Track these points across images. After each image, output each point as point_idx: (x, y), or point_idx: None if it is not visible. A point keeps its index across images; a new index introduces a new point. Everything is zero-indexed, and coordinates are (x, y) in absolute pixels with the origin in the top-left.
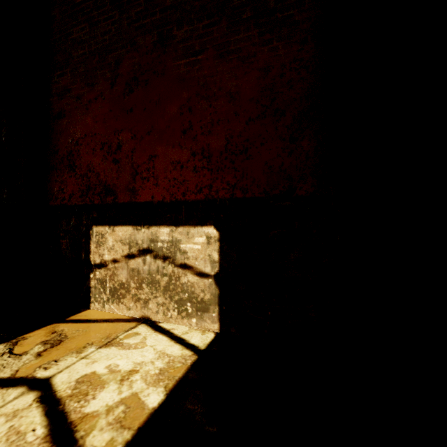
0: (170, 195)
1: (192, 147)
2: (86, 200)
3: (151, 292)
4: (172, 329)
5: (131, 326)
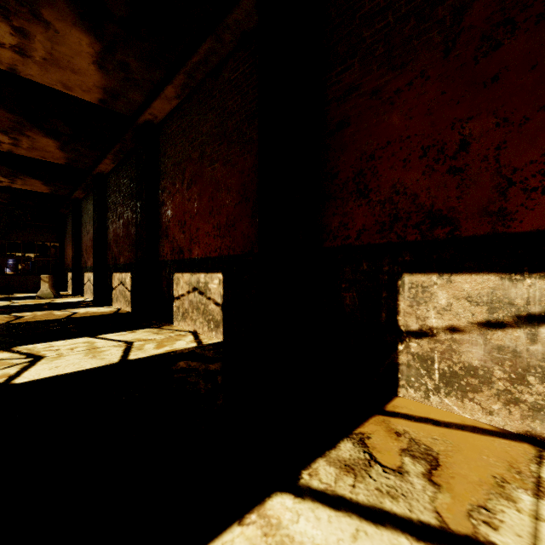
0: None
1: None
2: (390, 237)
3: None
4: None
5: (530, 452)
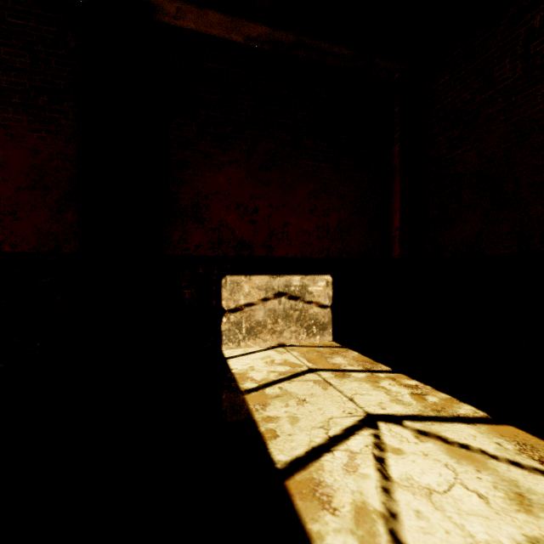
0: None
1: None
2: None
3: None
4: None
5: None
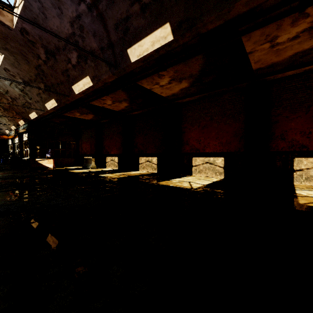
0: None
1: None
2: (291, 149)
3: None
4: None
5: None
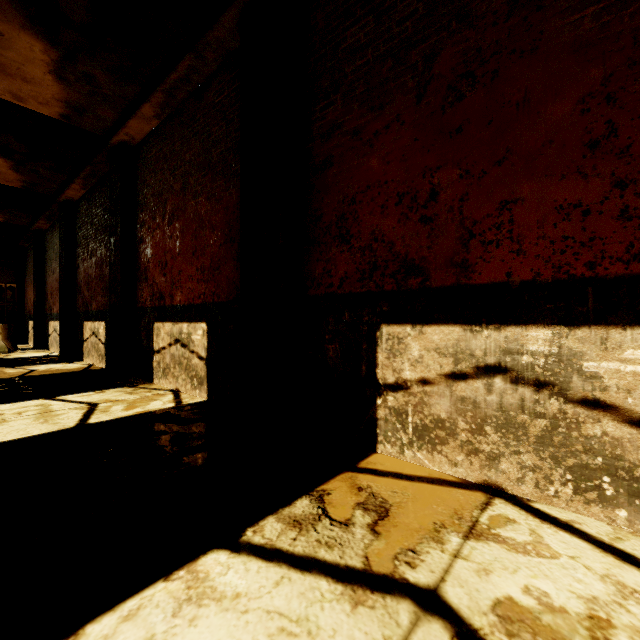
0: (554, 268)
1: (615, 170)
2: (370, 286)
3: (504, 443)
4: (572, 521)
5: (480, 499)
